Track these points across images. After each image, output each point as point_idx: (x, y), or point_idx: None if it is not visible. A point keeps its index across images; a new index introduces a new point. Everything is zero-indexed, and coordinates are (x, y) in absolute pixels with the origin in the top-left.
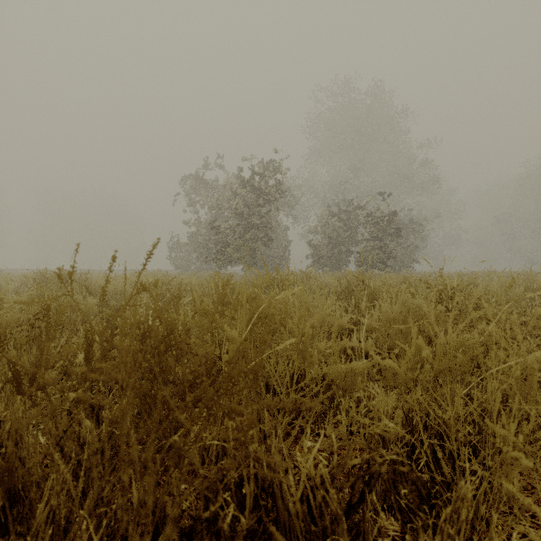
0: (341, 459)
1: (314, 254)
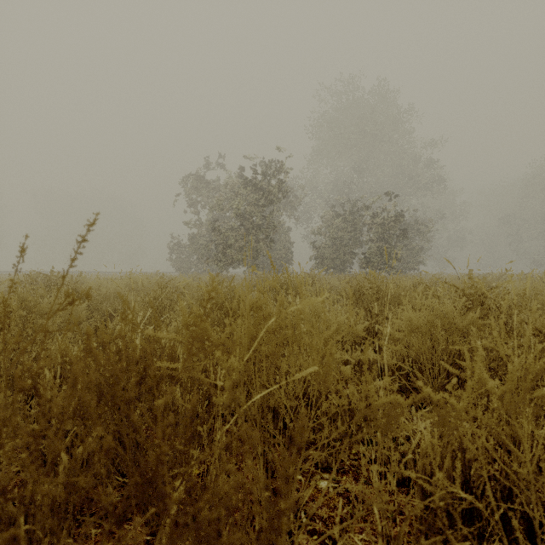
0: (368, 507)
1: (317, 256)
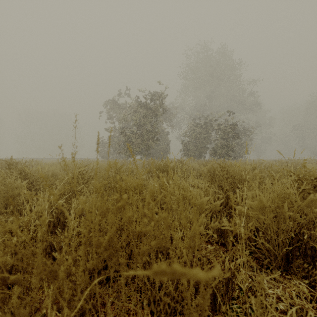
0: None
1: (184, 149)
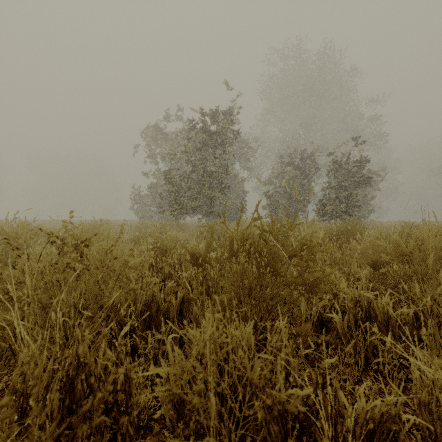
0: None
1: (270, 204)
